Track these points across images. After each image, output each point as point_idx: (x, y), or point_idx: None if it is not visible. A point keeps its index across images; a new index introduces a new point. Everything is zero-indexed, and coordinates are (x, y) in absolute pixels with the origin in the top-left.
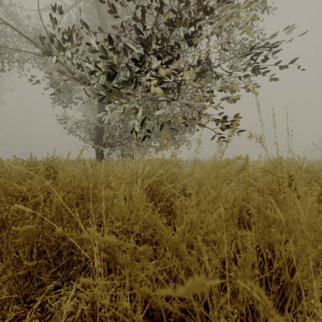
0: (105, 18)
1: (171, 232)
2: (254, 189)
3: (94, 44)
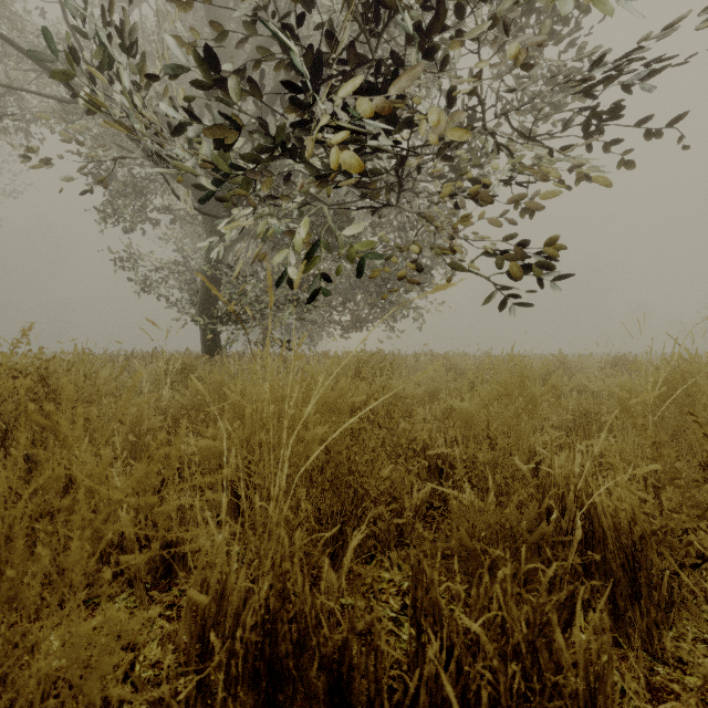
0: (225, 21)
1: (395, 600)
2: (705, 478)
3: (177, 45)
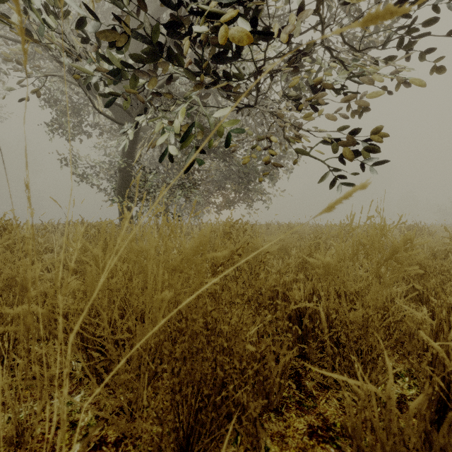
0: None
1: None
2: None
3: None
